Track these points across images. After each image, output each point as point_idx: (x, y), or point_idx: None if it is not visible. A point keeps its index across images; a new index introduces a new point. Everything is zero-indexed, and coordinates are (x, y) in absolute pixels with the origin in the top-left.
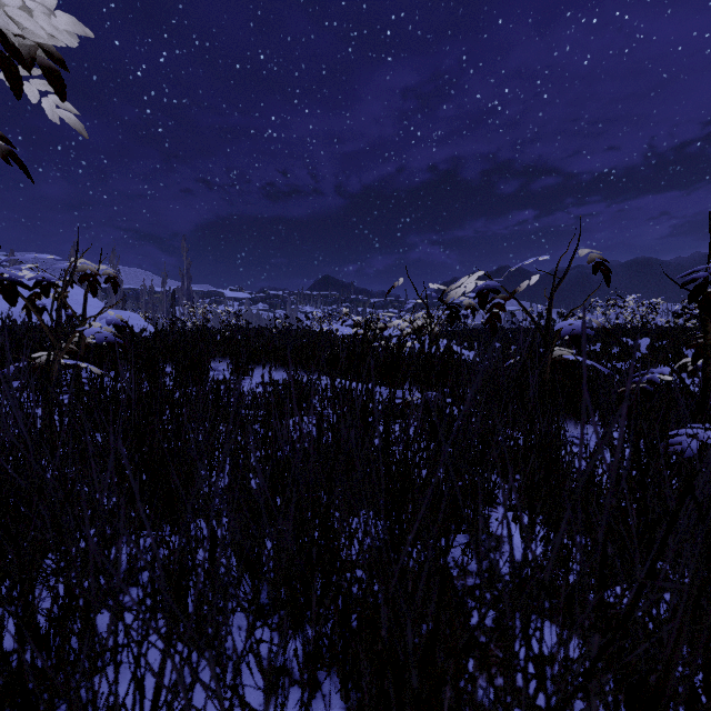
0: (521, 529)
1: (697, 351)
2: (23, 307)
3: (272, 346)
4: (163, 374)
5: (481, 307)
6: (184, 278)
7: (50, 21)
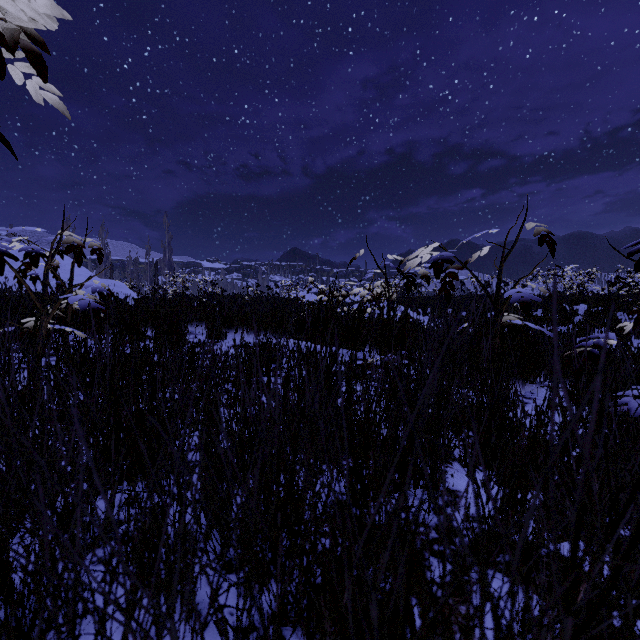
0: (478, 488)
1: (638, 317)
2: (15, 276)
3: (244, 311)
4: (145, 338)
5: (436, 276)
6: (166, 250)
7: (30, 5)
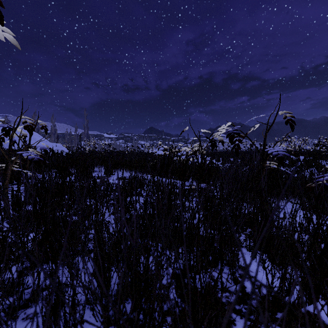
0: (267, 275)
1: None
2: None
3: (124, 160)
4: (71, 174)
5: (230, 140)
6: (85, 128)
7: None
